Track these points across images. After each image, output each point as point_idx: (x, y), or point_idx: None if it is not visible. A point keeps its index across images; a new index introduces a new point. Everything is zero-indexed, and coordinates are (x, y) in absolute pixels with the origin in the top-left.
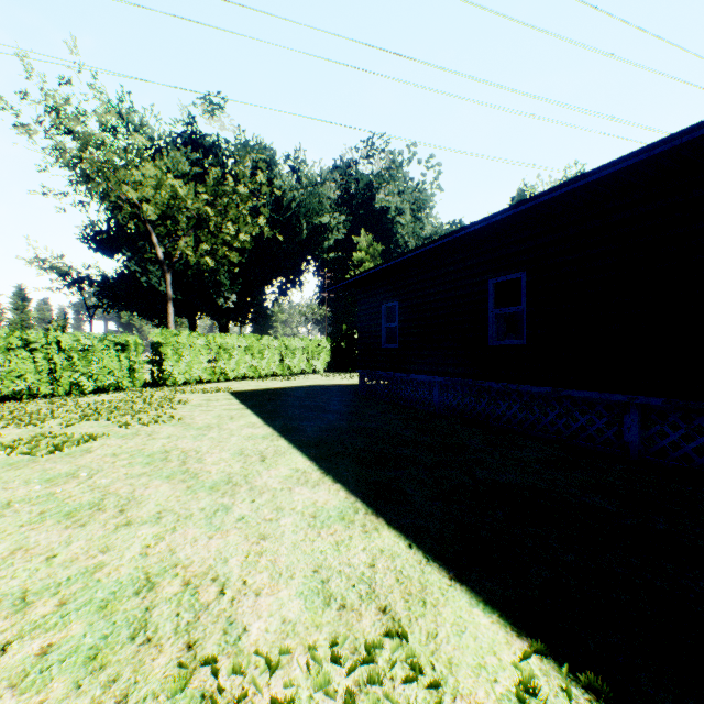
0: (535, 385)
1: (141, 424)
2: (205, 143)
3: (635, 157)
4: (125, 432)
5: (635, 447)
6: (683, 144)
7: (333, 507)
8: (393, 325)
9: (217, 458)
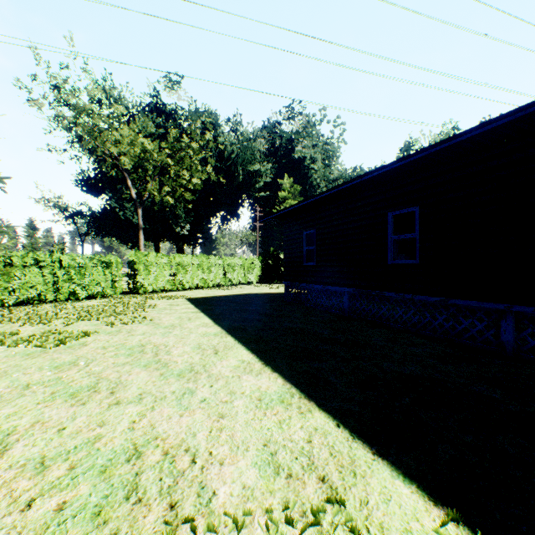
0: (426, 295)
1: (122, 323)
2: (166, 111)
3: (513, 115)
4: (111, 330)
5: (510, 345)
6: None
7: (274, 392)
8: (311, 247)
9: (181, 351)
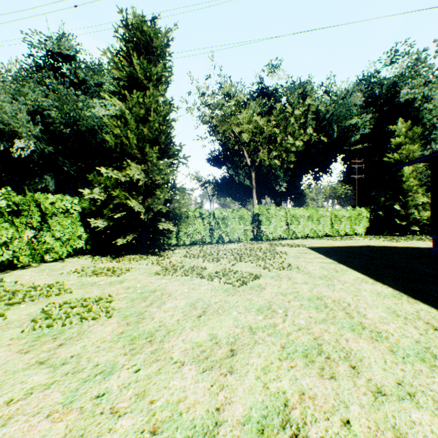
0: None
1: (274, 268)
2: (268, 92)
3: None
4: (270, 274)
5: None
6: None
7: None
8: None
9: (374, 314)
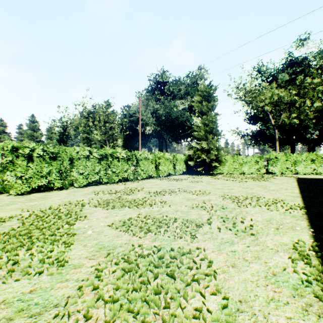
0: None
1: (258, 181)
2: (297, 61)
3: None
4: (254, 181)
5: None
6: None
7: (292, 195)
8: None
9: (273, 187)
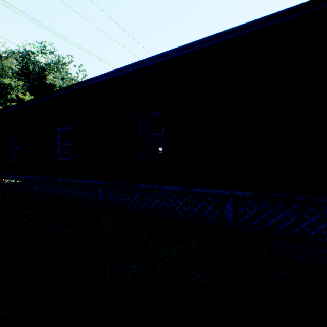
0: (73, 178)
1: None
2: None
3: (84, 84)
4: None
5: (101, 201)
6: (96, 84)
7: None
8: (17, 148)
9: None
